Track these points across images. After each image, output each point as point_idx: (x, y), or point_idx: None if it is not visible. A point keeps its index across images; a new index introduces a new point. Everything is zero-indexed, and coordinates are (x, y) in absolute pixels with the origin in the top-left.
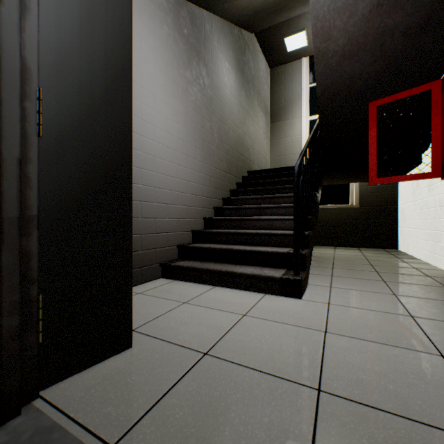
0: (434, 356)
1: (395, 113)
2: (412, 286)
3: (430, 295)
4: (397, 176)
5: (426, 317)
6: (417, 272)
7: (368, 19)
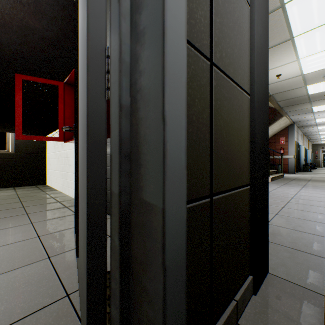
0: (44, 260)
1: (40, 90)
2: (47, 212)
3: (56, 216)
4: (39, 136)
5: (48, 233)
6: (53, 200)
7: (13, 6)
